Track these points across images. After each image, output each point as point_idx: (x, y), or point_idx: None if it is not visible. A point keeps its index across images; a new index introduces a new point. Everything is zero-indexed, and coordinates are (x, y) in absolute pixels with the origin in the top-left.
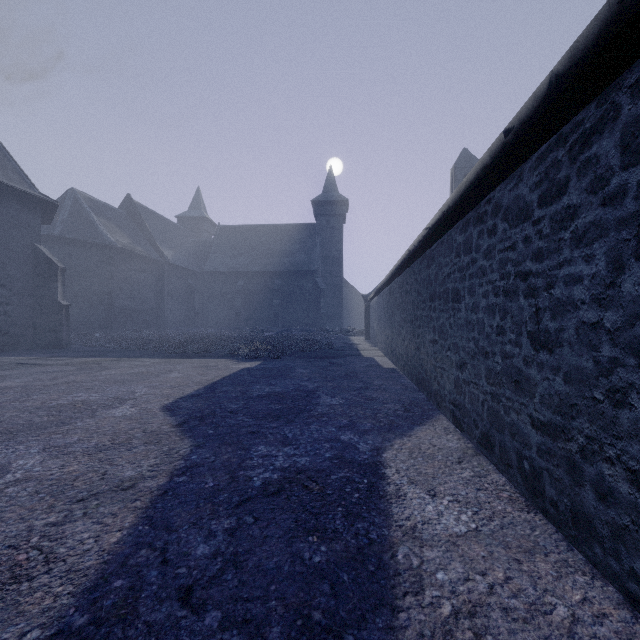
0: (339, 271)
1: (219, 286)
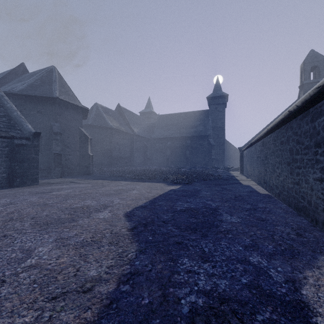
0: (222, 135)
1: (159, 145)
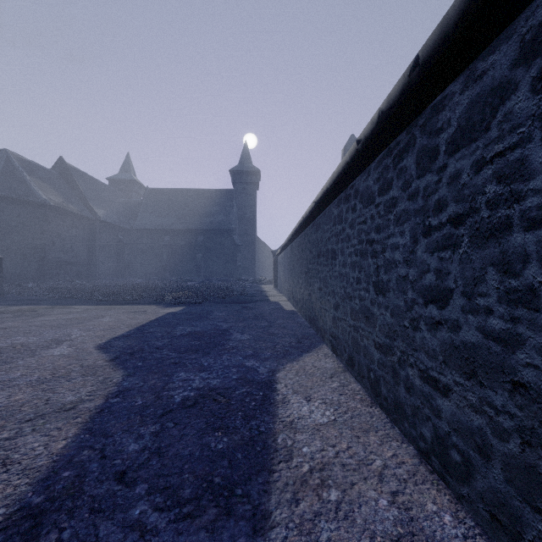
0: (253, 230)
1: (147, 241)
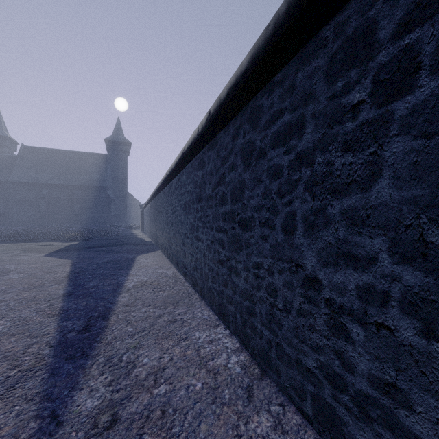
0: (125, 188)
1: (24, 193)
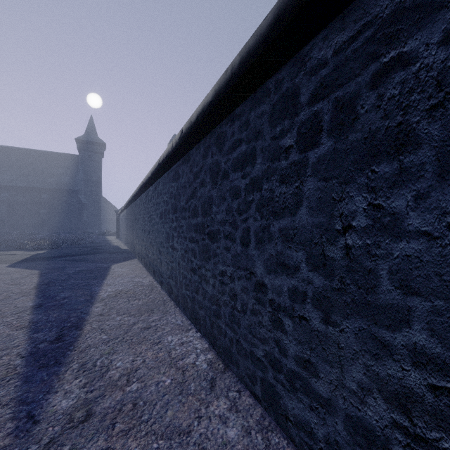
0: (98, 191)
1: None
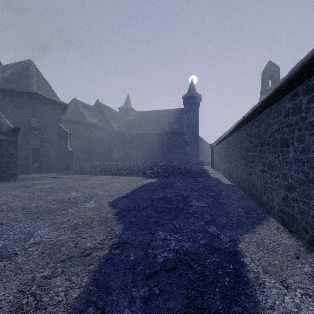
0: (196, 132)
1: (137, 141)
